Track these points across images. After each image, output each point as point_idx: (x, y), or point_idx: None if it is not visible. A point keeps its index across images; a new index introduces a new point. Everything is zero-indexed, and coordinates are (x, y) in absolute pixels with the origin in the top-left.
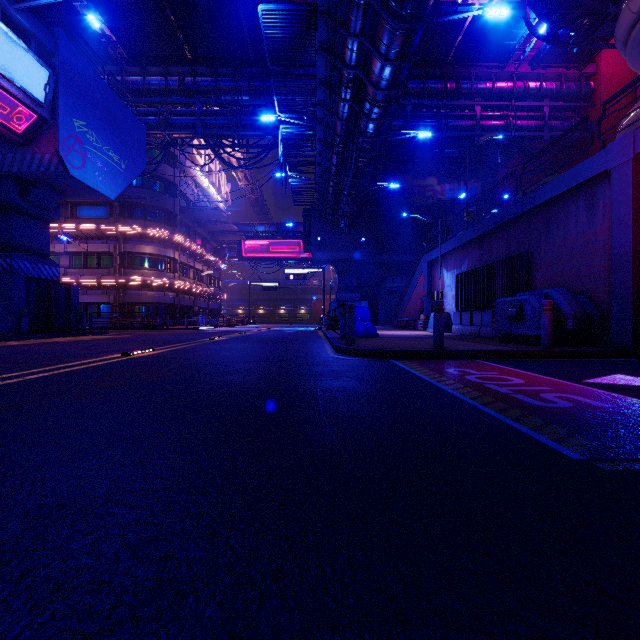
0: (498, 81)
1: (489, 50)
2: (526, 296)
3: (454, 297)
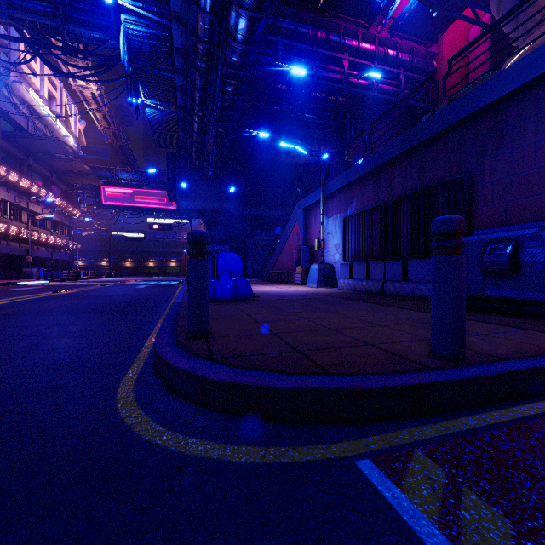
0: (363, 41)
1: (357, 4)
2: (527, 230)
3: (337, 246)
